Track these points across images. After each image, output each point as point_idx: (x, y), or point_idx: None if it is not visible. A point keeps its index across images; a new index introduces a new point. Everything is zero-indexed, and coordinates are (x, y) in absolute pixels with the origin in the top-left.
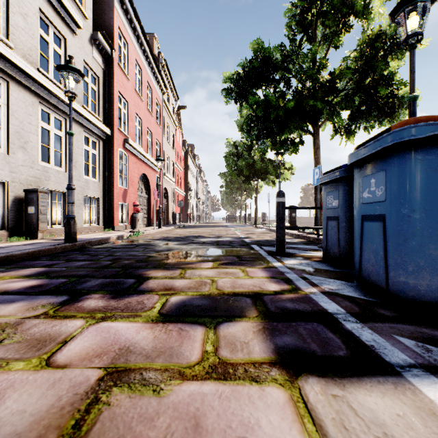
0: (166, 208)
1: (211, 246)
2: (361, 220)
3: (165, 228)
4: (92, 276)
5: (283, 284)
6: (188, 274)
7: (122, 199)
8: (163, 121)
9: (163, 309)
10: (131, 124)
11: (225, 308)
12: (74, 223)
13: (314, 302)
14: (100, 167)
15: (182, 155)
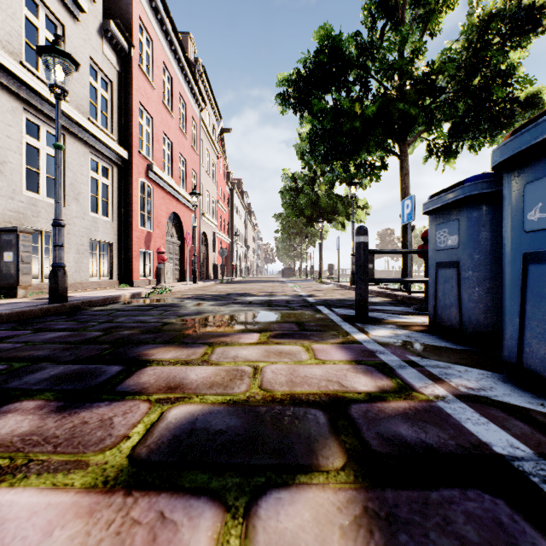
0: (205, 258)
1: (260, 307)
2: (521, 262)
3: (203, 284)
4: (55, 358)
5: (380, 376)
6: (216, 356)
7: (145, 245)
8: (202, 146)
9: (143, 444)
10: (156, 146)
11: (274, 440)
12: (64, 275)
13: (453, 423)
14: (113, 202)
15: (226, 191)
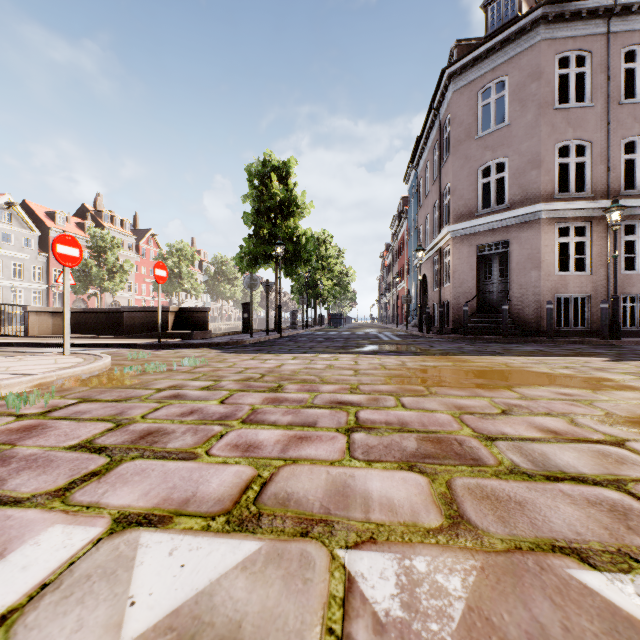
0: None
1: None
2: None
3: None
4: None
5: None
6: None
7: None
8: None
9: None
10: None
11: None
12: None
13: None
14: (43, 300)
15: None
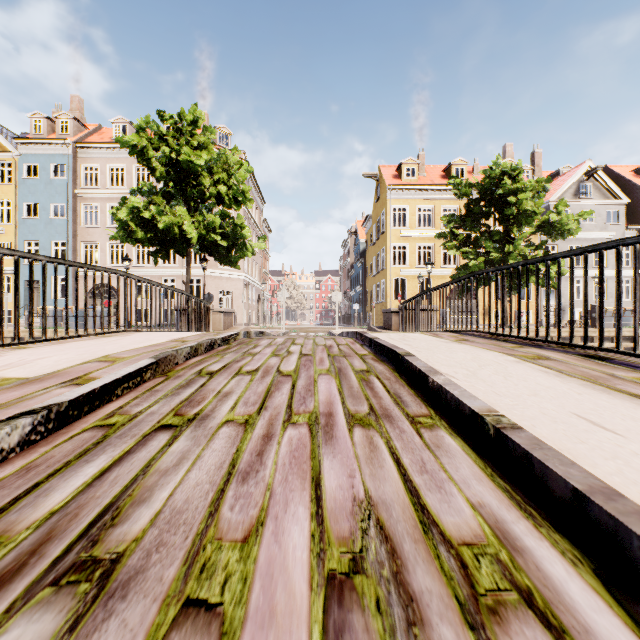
0: None
1: None
2: None
3: None
4: None
5: None
6: None
7: None
8: None
9: None
10: None
11: None
12: None
13: None
14: (631, 292)
15: None
